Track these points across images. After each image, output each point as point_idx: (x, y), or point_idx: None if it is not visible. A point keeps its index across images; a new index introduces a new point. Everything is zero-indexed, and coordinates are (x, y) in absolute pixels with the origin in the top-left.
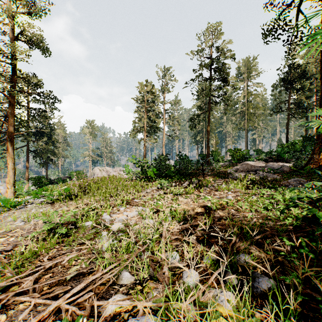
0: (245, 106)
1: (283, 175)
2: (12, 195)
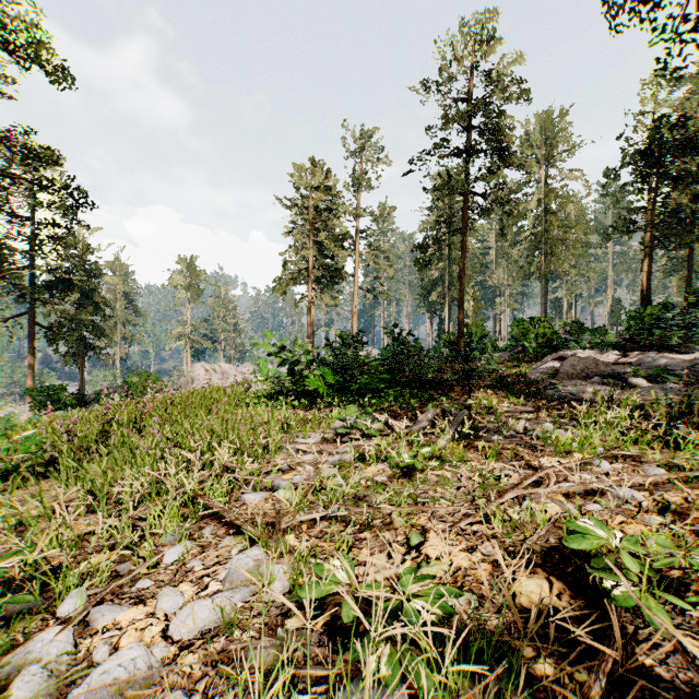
0: (542, 224)
1: None
2: None
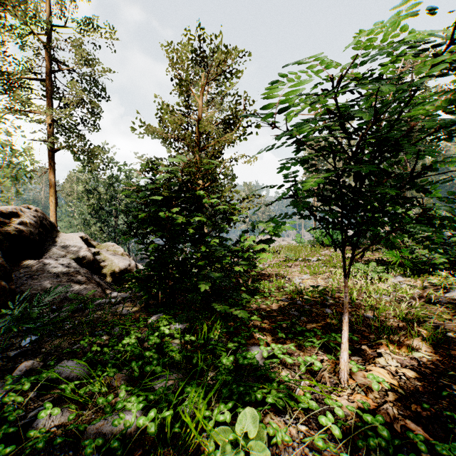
0: None
1: None
2: None
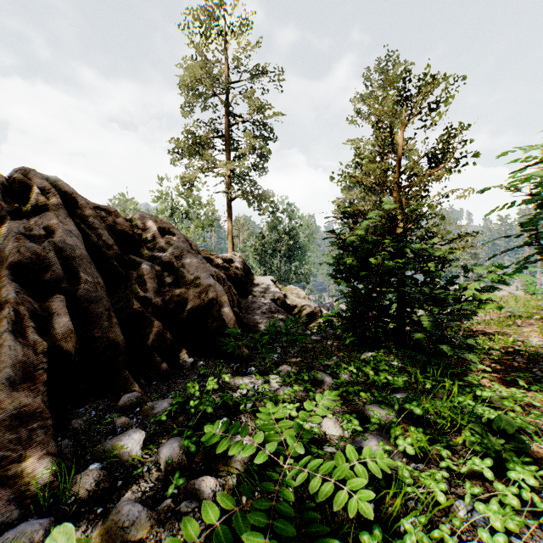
0: None
1: None
2: None
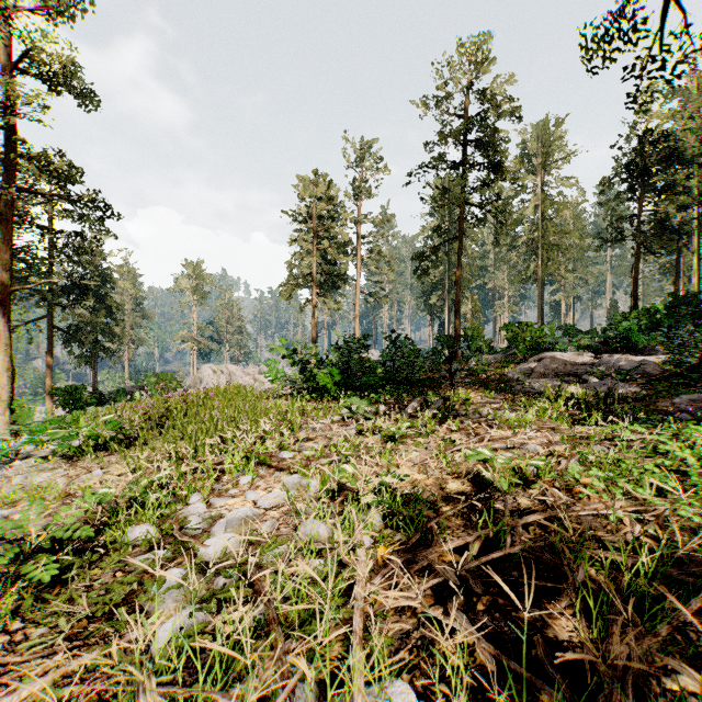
0: (539, 230)
1: (647, 386)
2: (7, 431)
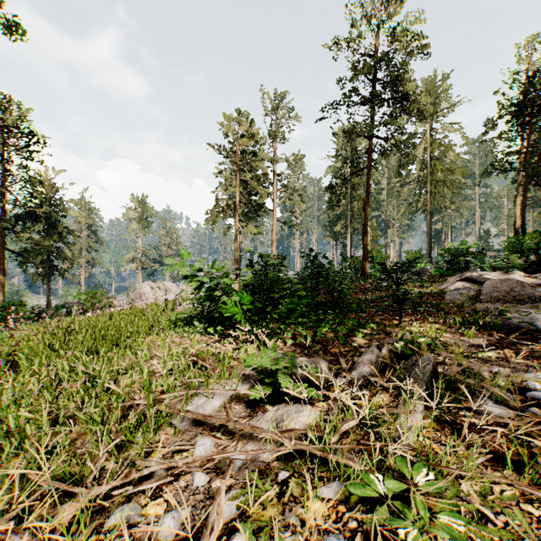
0: (427, 168)
1: None
2: None
